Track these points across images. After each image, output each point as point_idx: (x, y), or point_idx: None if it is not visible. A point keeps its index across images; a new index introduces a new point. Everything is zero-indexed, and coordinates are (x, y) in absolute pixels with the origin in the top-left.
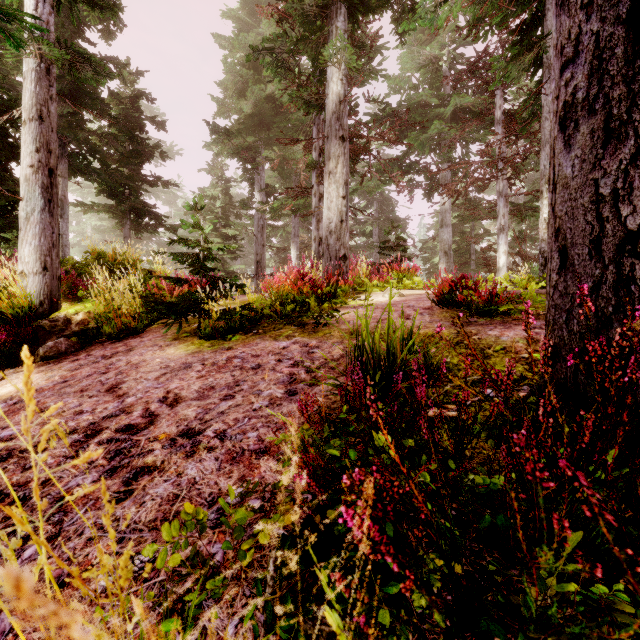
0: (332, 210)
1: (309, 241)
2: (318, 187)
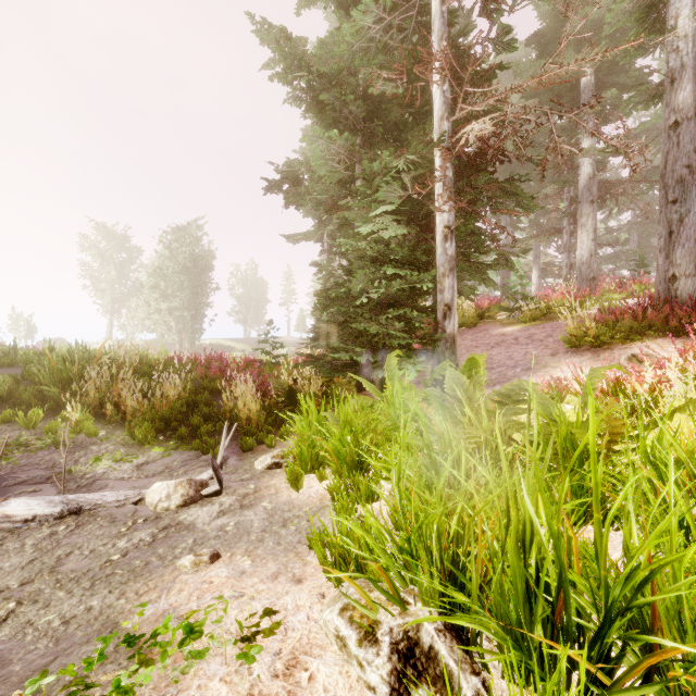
0: (583, 249)
1: (549, 259)
2: (569, 227)
